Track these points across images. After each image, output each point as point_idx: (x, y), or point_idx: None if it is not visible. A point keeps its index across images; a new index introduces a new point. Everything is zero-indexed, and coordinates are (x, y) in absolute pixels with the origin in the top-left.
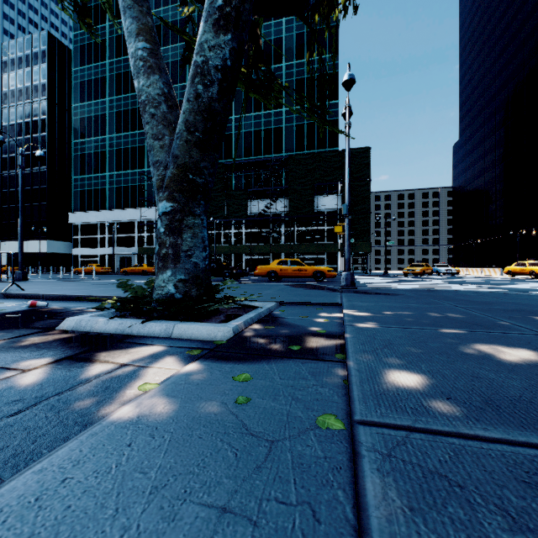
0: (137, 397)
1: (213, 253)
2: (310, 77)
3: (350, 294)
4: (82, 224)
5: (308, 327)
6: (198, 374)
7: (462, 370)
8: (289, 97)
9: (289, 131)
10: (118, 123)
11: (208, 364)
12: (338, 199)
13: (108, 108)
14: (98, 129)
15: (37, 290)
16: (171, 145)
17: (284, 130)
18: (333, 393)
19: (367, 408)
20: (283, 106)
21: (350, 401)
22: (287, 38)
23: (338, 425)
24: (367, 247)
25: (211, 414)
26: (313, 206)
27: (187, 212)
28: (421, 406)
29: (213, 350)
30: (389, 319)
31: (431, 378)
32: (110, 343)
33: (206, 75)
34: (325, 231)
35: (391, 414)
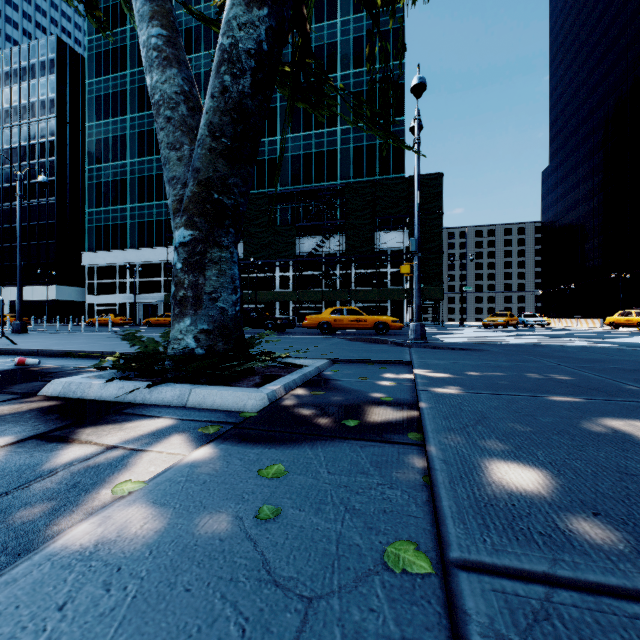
0: (106, 505)
1: (253, 301)
2: (371, 77)
3: (421, 350)
4: (98, 267)
5: (369, 393)
6: (209, 465)
7: (600, 461)
8: (345, 114)
9: (345, 154)
10: (141, 146)
11: (225, 448)
12: (404, 236)
13: (128, 128)
14: (117, 152)
15: (33, 344)
16: (191, 157)
17: (339, 153)
18: (408, 500)
19: (469, 535)
20: (338, 124)
21: (438, 519)
22: (342, 42)
23: (421, 565)
24: (439, 293)
25: (215, 539)
26: (374, 244)
27: (211, 242)
28: (556, 530)
29: (236, 426)
30: (476, 381)
31: (558, 476)
32: (102, 414)
33: (235, 62)
34: (389, 274)
35: (510, 548)
